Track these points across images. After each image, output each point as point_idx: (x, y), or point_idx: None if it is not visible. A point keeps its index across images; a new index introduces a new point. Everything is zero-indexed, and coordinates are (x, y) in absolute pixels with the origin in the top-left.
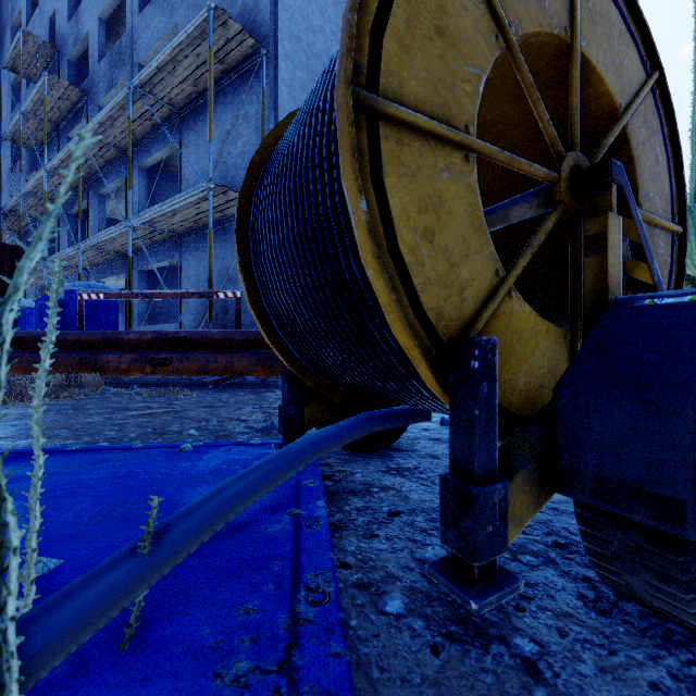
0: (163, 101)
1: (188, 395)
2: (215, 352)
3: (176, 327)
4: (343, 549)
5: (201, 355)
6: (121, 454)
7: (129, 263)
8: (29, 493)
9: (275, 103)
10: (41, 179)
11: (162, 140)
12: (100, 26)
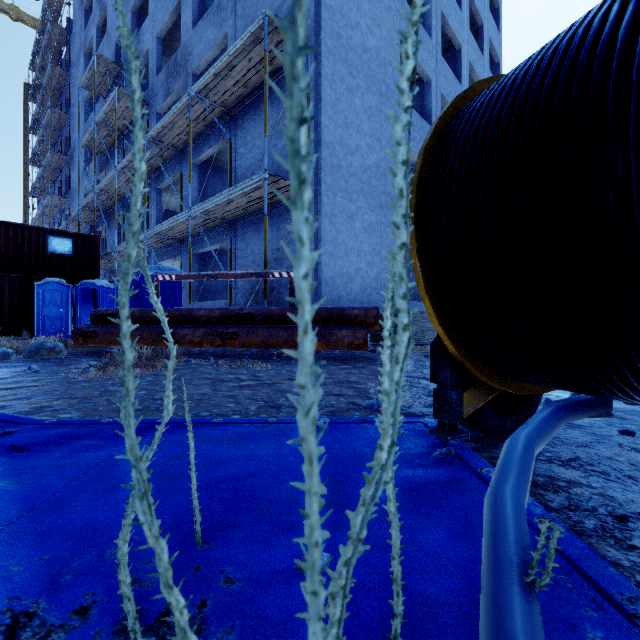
0: (216, 104)
1: (262, 367)
2: (276, 327)
3: (226, 303)
4: (616, 563)
5: (264, 329)
6: (264, 428)
7: (190, 248)
8: (388, 504)
9: (319, 97)
10: (112, 179)
11: (213, 138)
12: (158, 44)
